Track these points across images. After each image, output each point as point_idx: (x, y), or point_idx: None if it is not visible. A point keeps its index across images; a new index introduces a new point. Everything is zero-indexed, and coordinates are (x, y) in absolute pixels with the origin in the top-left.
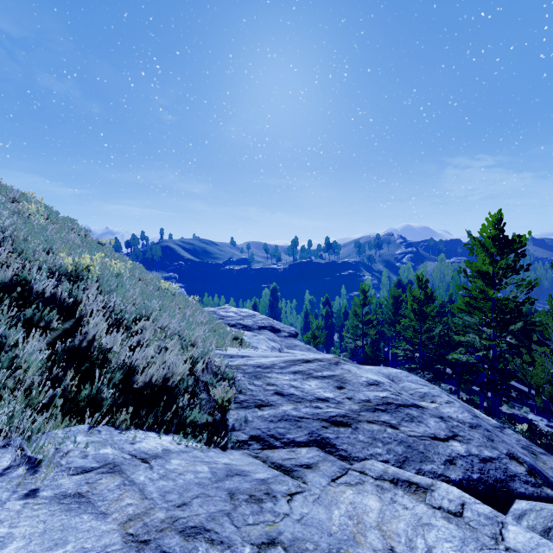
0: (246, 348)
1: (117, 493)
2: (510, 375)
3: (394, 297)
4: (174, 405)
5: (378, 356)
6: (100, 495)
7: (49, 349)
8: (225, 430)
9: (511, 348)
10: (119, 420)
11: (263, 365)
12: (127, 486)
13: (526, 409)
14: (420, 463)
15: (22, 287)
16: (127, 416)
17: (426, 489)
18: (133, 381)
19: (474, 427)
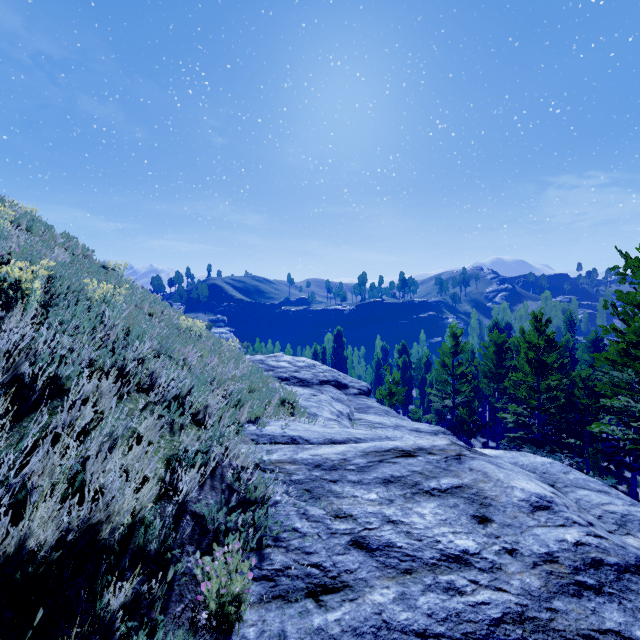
0: (300, 418)
1: None
2: None
3: (496, 344)
4: (90, 612)
5: (475, 421)
6: None
7: None
8: None
9: None
10: None
11: (326, 461)
12: None
13: None
14: None
15: None
16: None
17: None
18: None
19: None
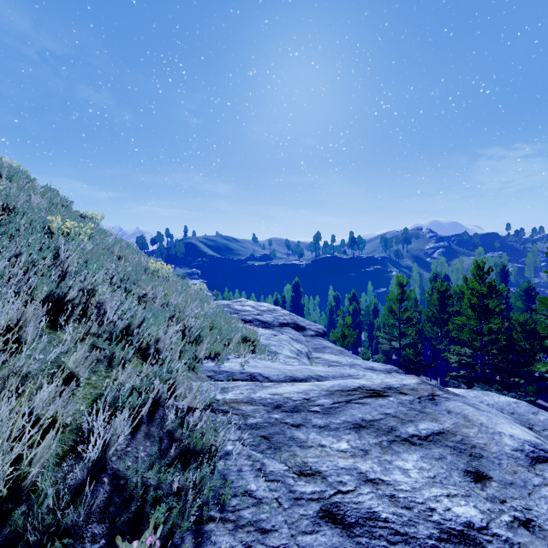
0: (260, 355)
1: None
2: None
3: (439, 291)
4: None
5: (421, 360)
6: None
7: None
8: None
9: None
10: None
11: (287, 401)
12: None
13: None
14: None
15: None
16: None
17: None
18: None
19: None
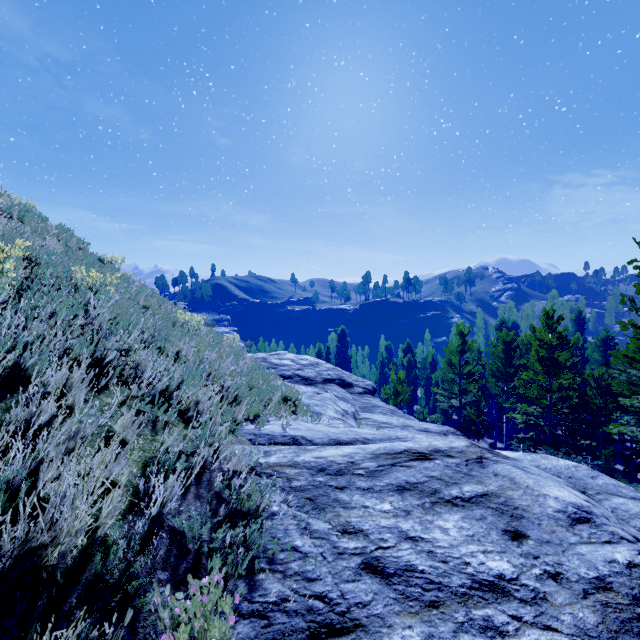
0: (302, 416)
1: None
2: None
3: (505, 342)
4: None
5: (484, 421)
6: None
7: None
8: None
9: None
10: None
11: (332, 464)
12: None
13: None
14: None
15: None
16: None
17: None
18: None
19: None
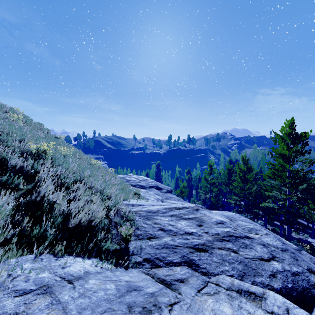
0: (142, 200)
1: (45, 312)
2: (299, 216)
3: (228, 169)
4: (95, 238)
5: (219, 203)
6: (32, 314)
7: (16, 202)
8: (127, 255)
9: (299, 199)
10: (57, 250)
11: (152, 210)
12: (54, 305)
13: (306, 235)
14: (253, 277)
15: (2, 162)
16: (62, 248)
17: (261, 298)
18: (68, 223)
19: (284, 250)
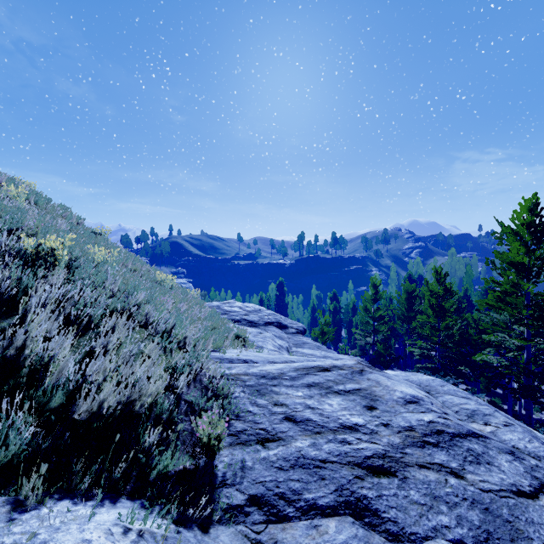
0: (250, 349)
1: None
2: None
3: (407, 292)
4: (136, 444)
5: (390, 354)
6: None
7: None
8: (210, 485)
9: None
10: (27, 487)
11: (269, 374)
12: None
13: None
14: (511, 543)
15: None
16: (39, 482)
17: None
18: (73, 410)
19: None
